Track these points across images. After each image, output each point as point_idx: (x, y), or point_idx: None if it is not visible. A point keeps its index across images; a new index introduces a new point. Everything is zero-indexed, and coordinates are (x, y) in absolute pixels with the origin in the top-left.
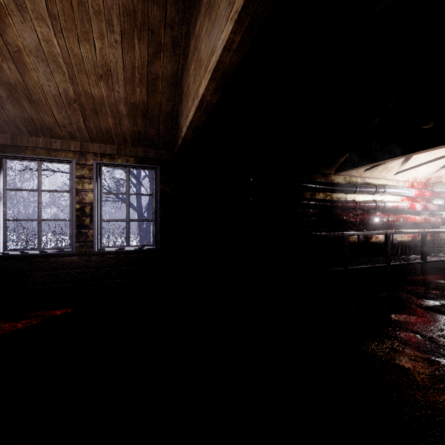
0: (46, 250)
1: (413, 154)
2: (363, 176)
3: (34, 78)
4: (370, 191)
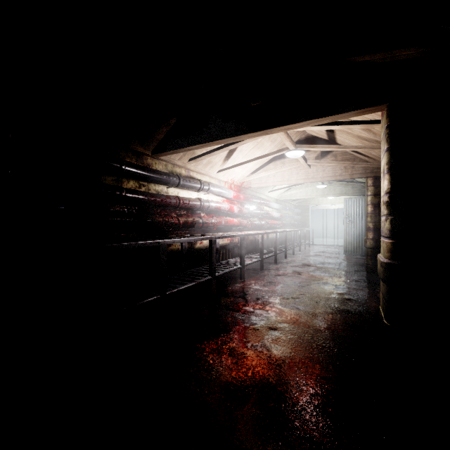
0: None
1: (240, 138)
2: (188, 167)
3: None
4: (195, 187)
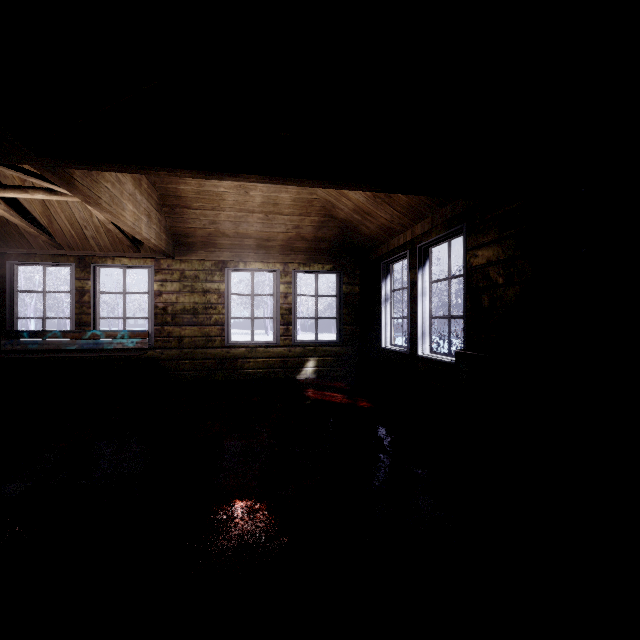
0: (403, 348)
1: None
2: None
3: (353, 198)
4: None
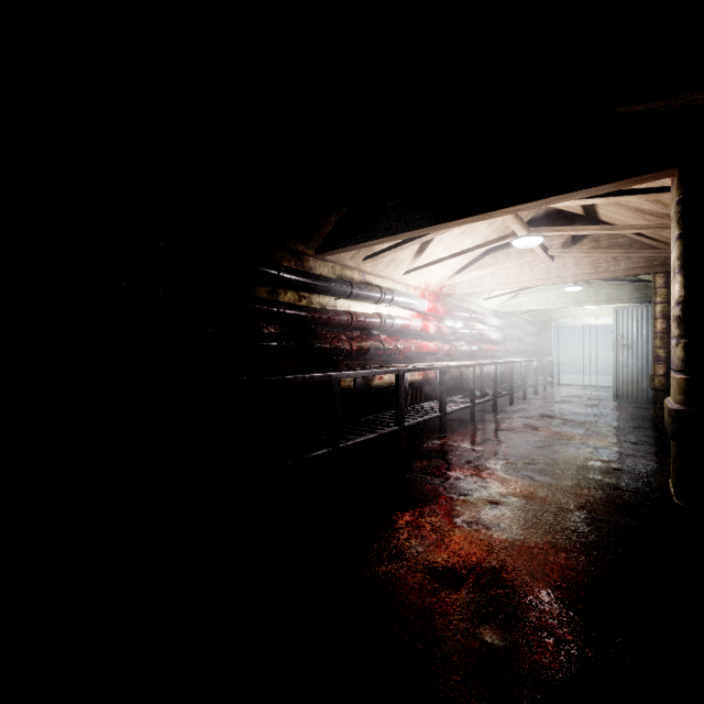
0: None
1: (443, 227)
2: (363, 269)
3: None
4: (372, 297)
